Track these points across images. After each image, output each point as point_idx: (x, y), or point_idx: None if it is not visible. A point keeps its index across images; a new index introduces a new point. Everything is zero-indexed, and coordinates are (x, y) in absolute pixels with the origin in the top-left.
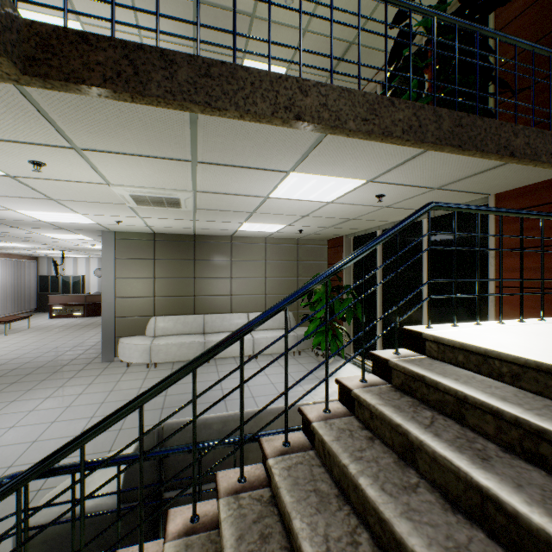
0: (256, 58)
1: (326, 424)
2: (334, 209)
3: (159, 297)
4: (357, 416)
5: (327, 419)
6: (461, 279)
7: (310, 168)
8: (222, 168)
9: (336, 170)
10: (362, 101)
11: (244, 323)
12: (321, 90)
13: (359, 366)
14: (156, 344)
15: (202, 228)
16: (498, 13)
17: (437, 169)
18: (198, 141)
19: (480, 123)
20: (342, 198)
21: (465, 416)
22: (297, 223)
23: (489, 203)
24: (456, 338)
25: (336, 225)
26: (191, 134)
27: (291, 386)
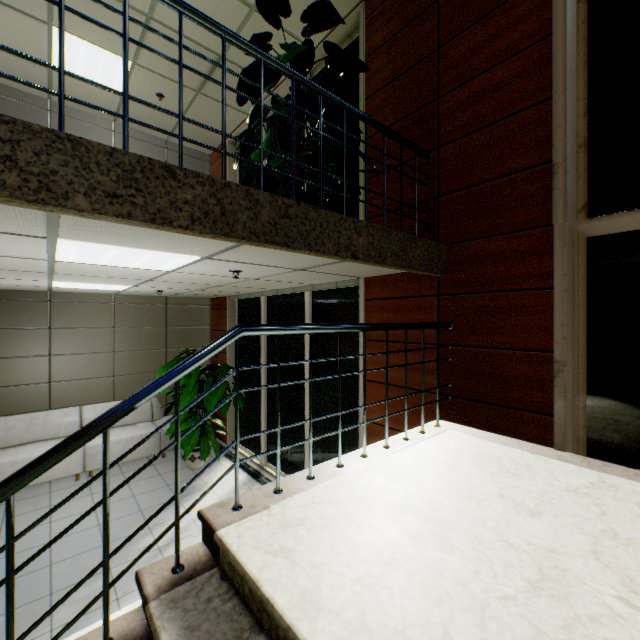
0: (75, 31)
1: None
2: (185, 276)
3: None
4: None
5: None
6: (288, 425)
7: (88, 238)
8: None
9: (139, 244)
10: (108, 162)
11: (73, 424)
12: None
13: (240, 464)
14: None
15: None
16: (367, 77)
17: (286, 255)
18: None
19: (316, 215)
20: (186, 269)
21: None
22: (148, 285)
23: (360, 287)
24: (247, 552)
25: (207, 289)
26: None
27: None
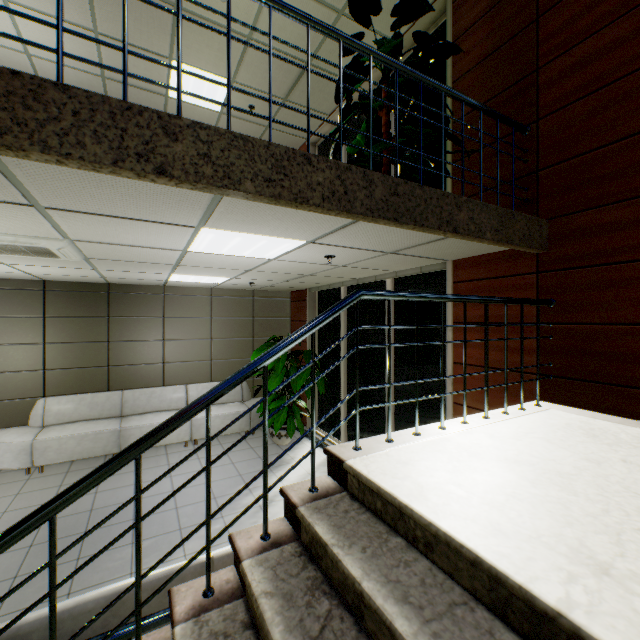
0: (189, 61)
1: (195, 627)
2: (281, 265)
3: (53, 370)
4: (247, 598)
5: (201, 613)
6: (397, 383)
7: (226, 225)
8: (93, 217)
9: (262, 229)
10: (265, 154)
11: (181, 399)
12: (200, 133)
13: (321, 445)
14: (42, 439)
15: (115, 278)
16: (455, 60)
17: (384, 236)
18: (24, 183)
19: (420, 193)
20: (286, 256)
21: (364, 614)
22: (244, 277)
23: (447, 270)
24: (377, 476)
25: (293, 279)
26: (4, 171)
27: (146, 572)
